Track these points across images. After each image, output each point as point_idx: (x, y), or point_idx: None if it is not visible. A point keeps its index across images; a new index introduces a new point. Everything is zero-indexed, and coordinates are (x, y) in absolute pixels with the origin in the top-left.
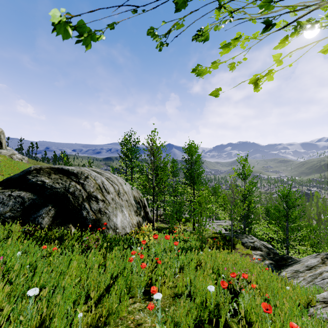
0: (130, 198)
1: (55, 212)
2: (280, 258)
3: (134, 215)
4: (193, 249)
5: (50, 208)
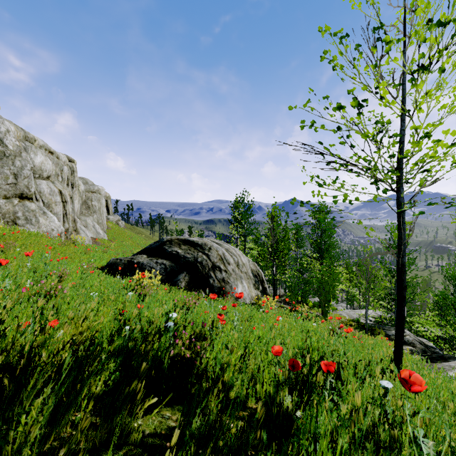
0: (248, 270)
1: (189, 278)
2: (437, 356)
3: (252, 288)
4: (312, 319)
5: (186, 274)
